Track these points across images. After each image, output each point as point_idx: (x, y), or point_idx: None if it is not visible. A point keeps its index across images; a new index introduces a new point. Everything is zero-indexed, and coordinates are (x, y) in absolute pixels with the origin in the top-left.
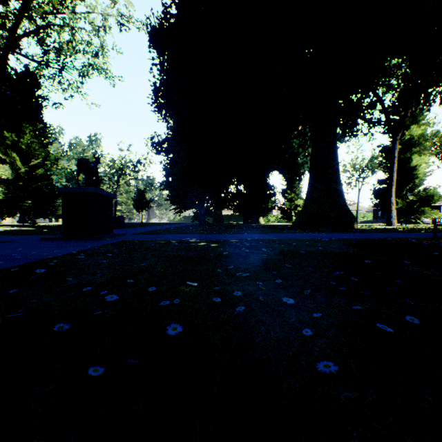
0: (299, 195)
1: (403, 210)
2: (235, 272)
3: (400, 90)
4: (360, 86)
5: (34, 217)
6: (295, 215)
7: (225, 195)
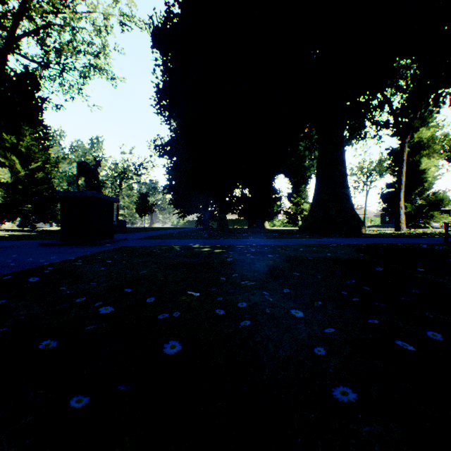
0: (305, 199)
1: (412, 215)
2: (239, 280)
3: (409, 92)
4: (368, 88)
5: (34, 222)
6: (302, 219)
7: (230, 199)
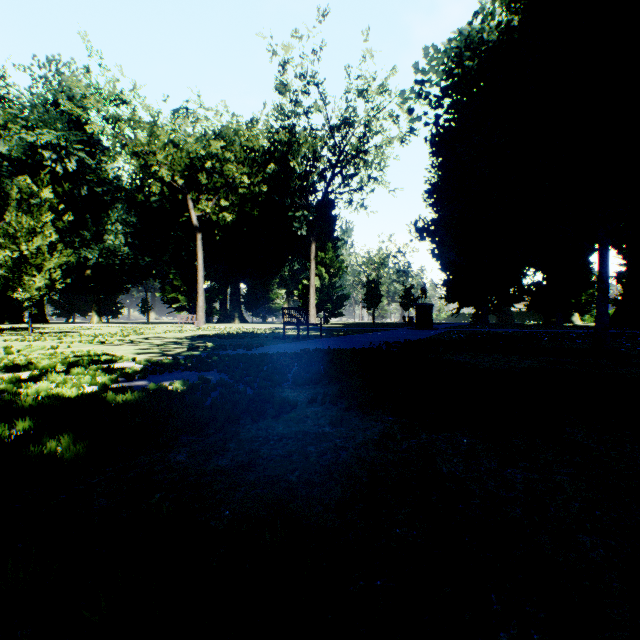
0: None
1: None
2: None
3: None
4: None
5: (329, 317)
6: None
7: (514, 290)
